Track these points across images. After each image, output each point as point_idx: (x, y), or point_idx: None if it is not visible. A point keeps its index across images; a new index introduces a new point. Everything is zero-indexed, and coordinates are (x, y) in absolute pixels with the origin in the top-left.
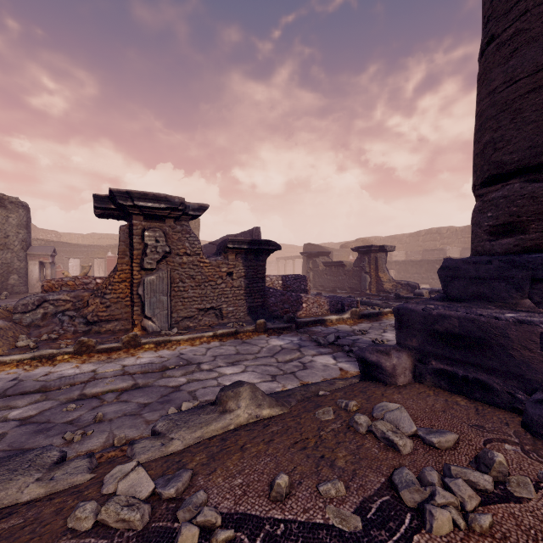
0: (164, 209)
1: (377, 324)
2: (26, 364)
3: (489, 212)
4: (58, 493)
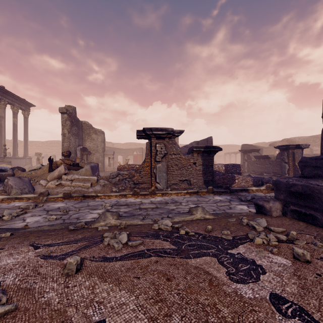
0: (164, 134)
1: None
2: (118, 197)
3: None
4: (146, 224)
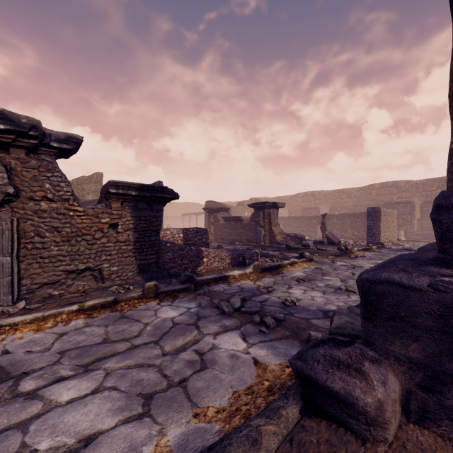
0: (3, 132)
1: (279, 278)
2: None
3: None
4: None
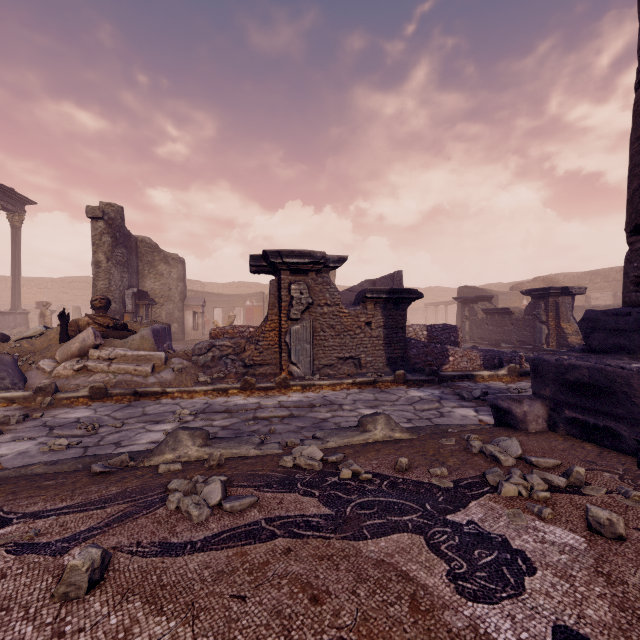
0: (307, 264)
1: None
2: (210, 394)
3: (635, 262)
4: (267, 455)
